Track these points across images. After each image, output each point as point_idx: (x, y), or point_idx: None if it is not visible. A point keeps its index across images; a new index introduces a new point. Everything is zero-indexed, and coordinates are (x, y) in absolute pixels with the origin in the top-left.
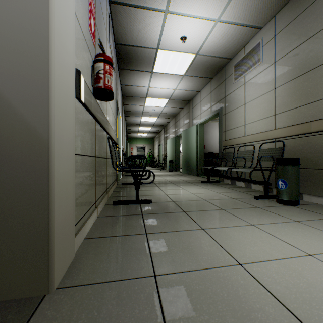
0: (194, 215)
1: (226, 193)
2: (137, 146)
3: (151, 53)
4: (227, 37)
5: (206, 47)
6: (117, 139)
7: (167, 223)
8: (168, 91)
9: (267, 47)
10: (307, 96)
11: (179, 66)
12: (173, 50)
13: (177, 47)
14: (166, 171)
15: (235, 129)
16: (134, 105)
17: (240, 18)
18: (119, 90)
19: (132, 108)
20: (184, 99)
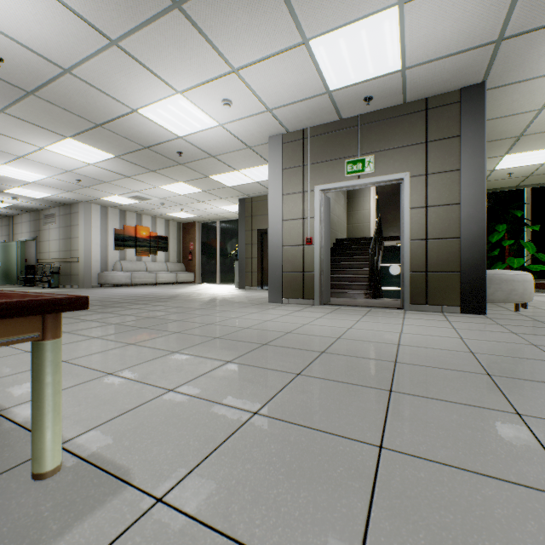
0: None
1: (32, 288)
2: None
3: None
4: (36, 205)
5: (21, 205)
6: None
7: None
8: None
9: (58, 218)
10: (68, 248)
11: None
12: None
13: None
14: None
15: (46, 253)
16: None
17: (41, 204)
18: None
19: None
20: (3, 215)
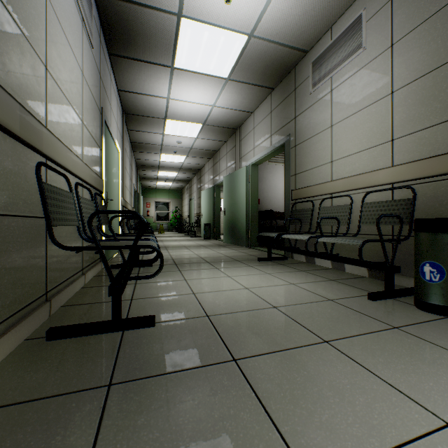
0: (262, 379)
1: (309, 285)
2: (157, 200)
3: (169, 23)
4: (306, 2)
5: (268, 20)
6: (100, 181)
7: (178, 444)
8: (202, 109)
9: (376, 20)
10: None
11: (220, 59)
12: (209, 21)
13: (217, 14)
14: (200, 239)
15: (315, 170)
16: (146, 132)
17: None
18: (115, 99)
19: (144, 137)
20: (227, 126)
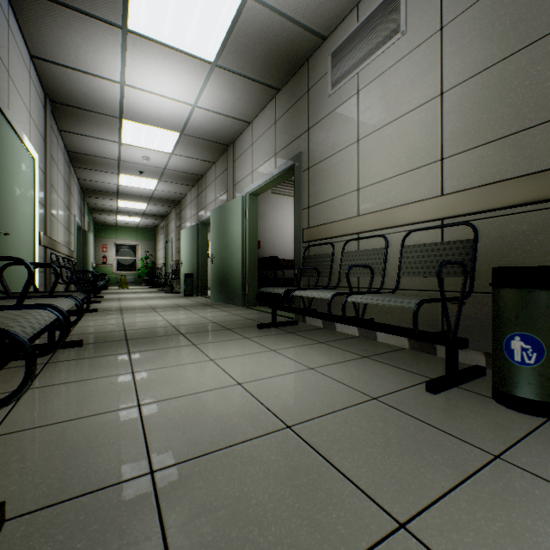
0: None
1: (337, 369)
2: (118, 242)
3: None
4: None
5: None
6: None
7: None
8: (178, 109)
9: None
10: (542, 101)
11: (201, 27)
12: None
13: None
14: (179, 296)
15: (335, 201)
16: (92, 136)
17: None
18: (24, 68)
19: (88, 145)
20: (216, 139)
